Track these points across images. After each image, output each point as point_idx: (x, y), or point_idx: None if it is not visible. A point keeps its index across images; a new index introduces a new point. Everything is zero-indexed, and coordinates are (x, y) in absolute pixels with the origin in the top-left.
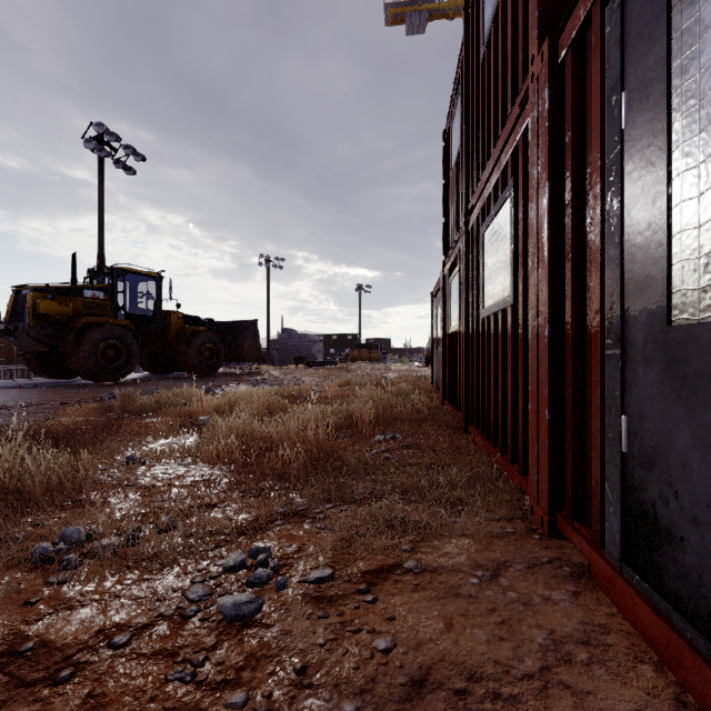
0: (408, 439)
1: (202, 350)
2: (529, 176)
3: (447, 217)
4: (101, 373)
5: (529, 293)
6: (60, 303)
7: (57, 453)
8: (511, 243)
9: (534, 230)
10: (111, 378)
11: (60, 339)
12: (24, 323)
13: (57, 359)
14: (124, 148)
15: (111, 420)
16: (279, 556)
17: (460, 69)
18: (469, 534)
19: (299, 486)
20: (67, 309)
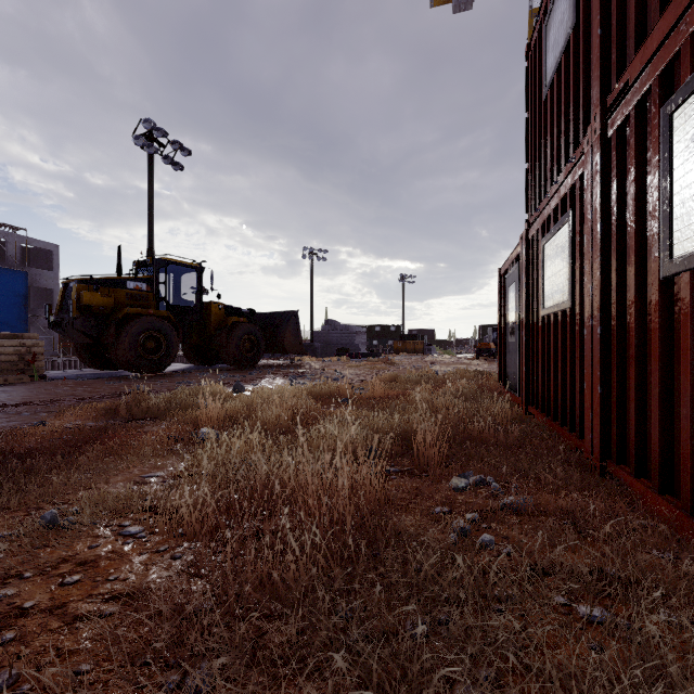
0: (517, 496)
1: (242, 341)
2: None
3: (533, 159)
4: (141, 365)
5: None
6: (103, 295)
7: None
8: None
9: None
10: (151, 370)
11: (103, 330)
12: (69, 315)
13: (104, 350)
14: (172, 143)
15: (101, 428)
16: None
17: None
18: None
19: (303, 685)
20: (109, 300)
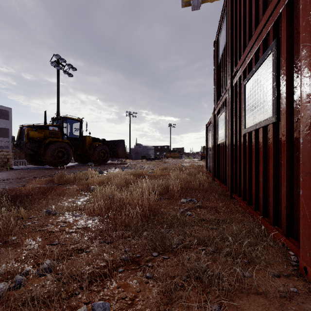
0: (200, 202)
1: (100, 153)
2: (300, 24)
3: (216, 85)
4: (56, 163)
5: (300, 110)
6: (38, 132)
7: (11, 207)
8: (273, 82)
9: (308, 61)
10: (60, 165)
11: (38, 148)
12: (23, 141)
13: (38, 157)
14: (68, 65)
15: (50, 187)
16: (115, 310)
17: (225, 3)
18: (261, 293)
19: (136, 237)
20: (41, 135)
